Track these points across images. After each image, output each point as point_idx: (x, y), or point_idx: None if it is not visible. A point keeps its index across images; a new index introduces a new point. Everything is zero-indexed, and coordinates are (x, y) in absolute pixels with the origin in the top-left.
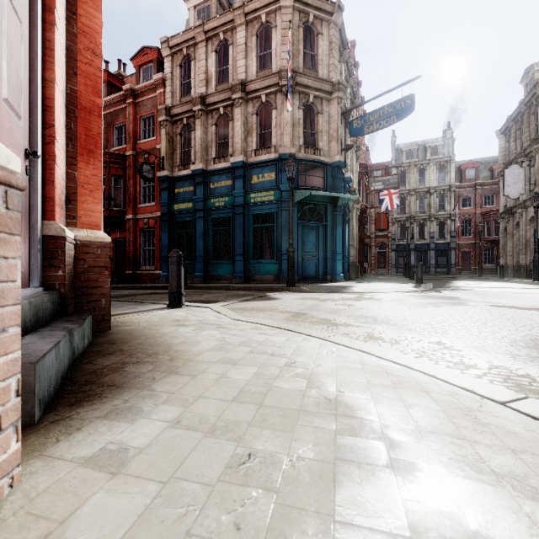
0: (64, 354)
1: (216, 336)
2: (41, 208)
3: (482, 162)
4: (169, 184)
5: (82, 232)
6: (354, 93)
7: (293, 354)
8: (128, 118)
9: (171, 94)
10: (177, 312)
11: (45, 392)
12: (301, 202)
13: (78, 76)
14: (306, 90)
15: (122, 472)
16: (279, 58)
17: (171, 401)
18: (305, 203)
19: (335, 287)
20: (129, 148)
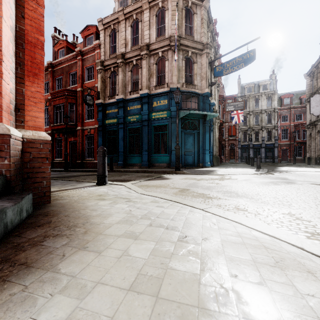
0: None
1: (125, 209)
2: None
3: (295, 94)
4: (103, 107)
5: (28, 132)
6: (216, 51)
7: (184, 227)
8: (78, 68)
9: (104, 53)
10: (101, 188)
11: None
12: (184, 118)
13: (25, 19)
14: (187, 48)
15: None
16: (169, 29)
17: (69, 288)
18: (186, 118)
19: (205, 171)
20: (79, 86)
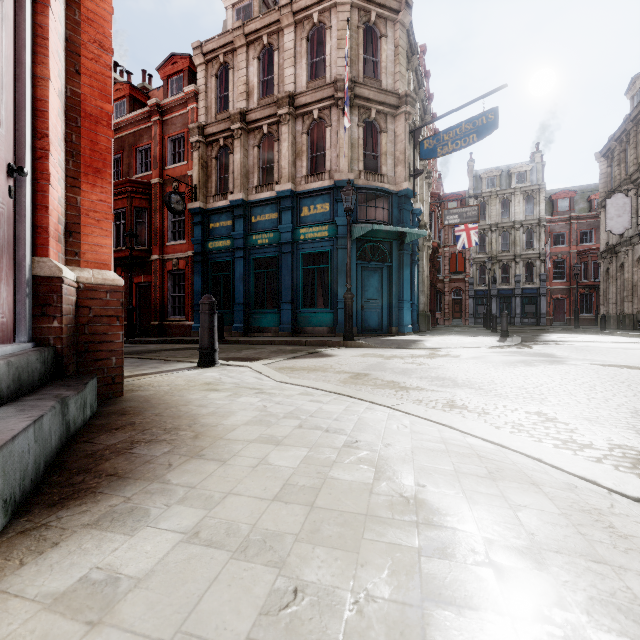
0: (51, 432)
1: (256, 404)
2: (31, 241)
3: (579, 192)
4: (203, 217)
5: (86, 272)
6: (425, 107)
7: (354, 430)
8: (154, 139)
9: (205, 110)
10: (208, 372)
11: (16, 487)
12: (361, 239)
13: (82, 75)
14: (367, 104)
15: (105, 621)
16: (334, 65)
17: (189, 499)
18: (365, 240)
19: (402, 341)
20: (155, 175)
